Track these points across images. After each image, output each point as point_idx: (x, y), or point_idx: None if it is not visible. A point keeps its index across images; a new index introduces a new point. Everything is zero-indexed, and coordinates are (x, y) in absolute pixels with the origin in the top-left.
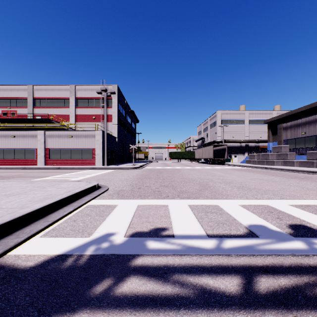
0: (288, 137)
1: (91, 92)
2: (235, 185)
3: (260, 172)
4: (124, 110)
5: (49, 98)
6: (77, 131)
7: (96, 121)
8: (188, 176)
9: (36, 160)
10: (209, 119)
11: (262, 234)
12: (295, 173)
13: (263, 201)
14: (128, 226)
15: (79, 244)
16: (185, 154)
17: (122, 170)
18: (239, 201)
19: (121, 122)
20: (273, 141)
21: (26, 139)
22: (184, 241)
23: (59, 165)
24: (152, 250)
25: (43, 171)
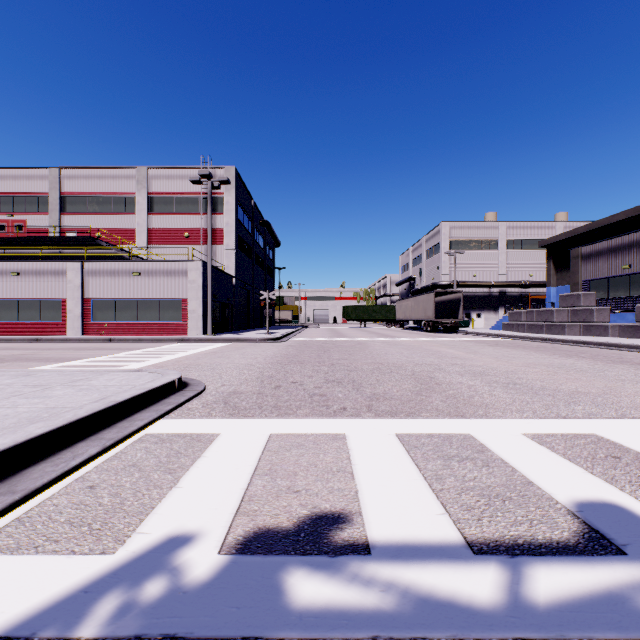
0: (592, 275)
1: (182, 183)
2: (495, 381)
3: (539, 348)
4: (249, 220)
5: (94, 194)
6: (150, 262)
7: (191, 243)
8: (387, 357)
9: (64, 324)
10: (425, 240)
11: (631, 541)
12: (616, 351)
13: (581, 424)
14: (237, 508)
15: (70, 588)
16: (376, 312)
17: (243, 345)
18: (520, 423)
19: (242, 245)
20: (557, 285)
21: (43, 280)
22: (401, 571)
23: (113, 333)
24: (303, 615)
25: (76, 346)
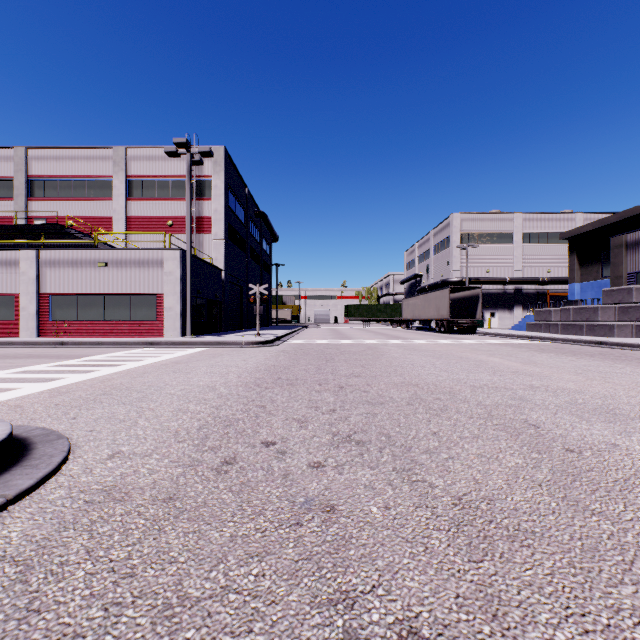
0: (639, 266)
1: (164, 165)
2: None
3: (608, 355)
4: (242, 210)
5: (66, 177)
6: (119, 251)
7: (175, 232)
8: (417, 372)
9: (17, 324)
10: (433, 234)
11: None
12: None
13: None
14: None
15: None
16: (381, 311)
17: (223, 350)
18: None
19: (234, 236)
20: (581, 281)
21: None
22: None
23: (74, 335)
24: None
25: (9, 352)
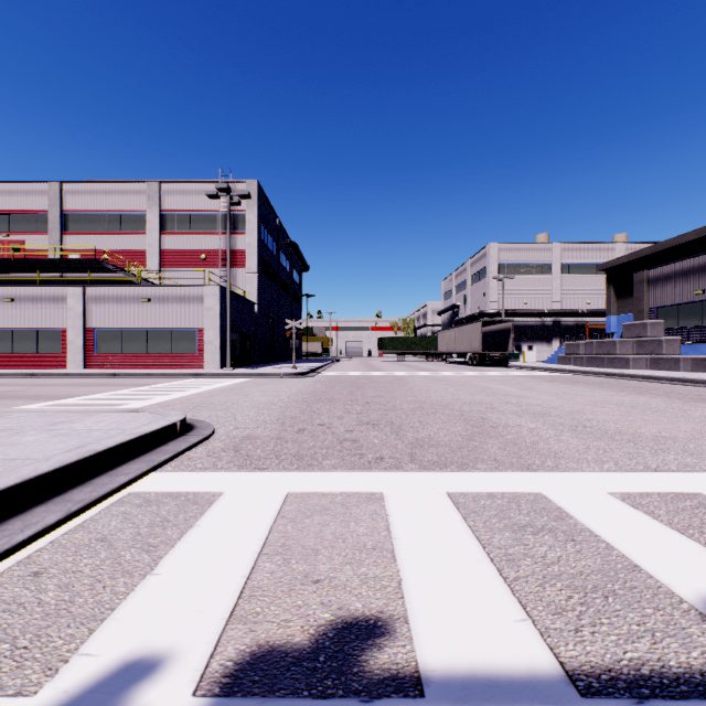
0: (659, 302)
1: (198, 199)
2: (560, 423)
3: (603, 384)
4: (273, 241)
5: (100, 211)
6: (161, 287)
7: (208, 266)
8: (429, 394)
9: (64, 357)
10: (470, 263)
11: None
12: (692, 388)
13: (679, 480)
14: (231, 610)
15: None
16: (416, 343)
17: (265, 380)
18: (602, 478)
19: (266, 268)
20: (618, 313)
21: (40, 307)
22: None
23: (119, 367)
24: None
25: (75, 381)
